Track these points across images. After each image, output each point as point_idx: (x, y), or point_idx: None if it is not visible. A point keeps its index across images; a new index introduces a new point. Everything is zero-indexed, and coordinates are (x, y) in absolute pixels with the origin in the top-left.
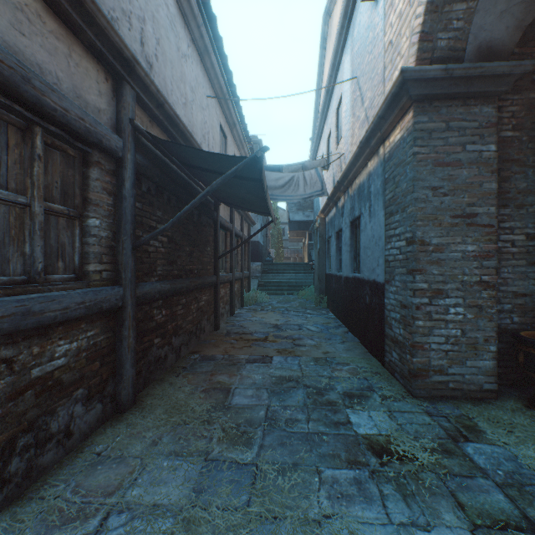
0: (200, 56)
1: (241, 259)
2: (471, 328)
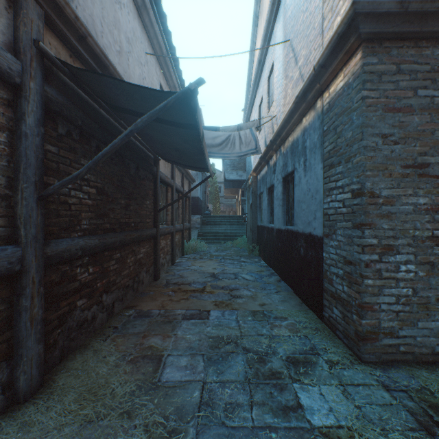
0: (137, 10)
1: (182, 212)
2: (422, 287)
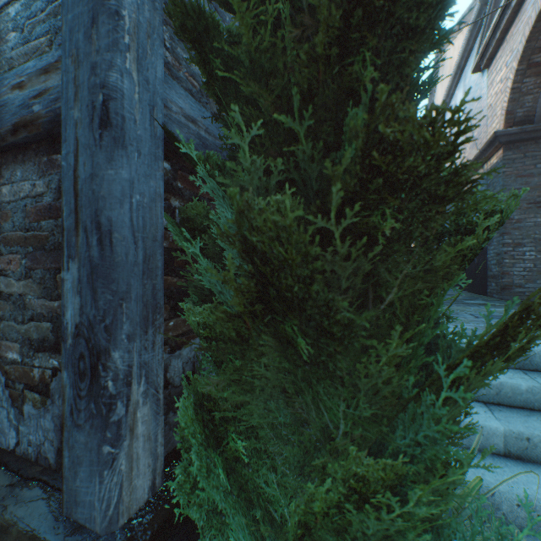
0: None
1: None
2: (539, 263)
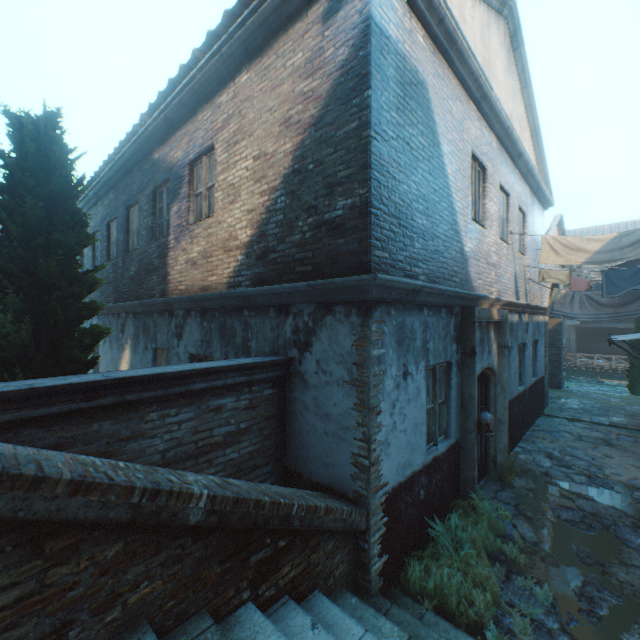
0: None
1: None
2: None
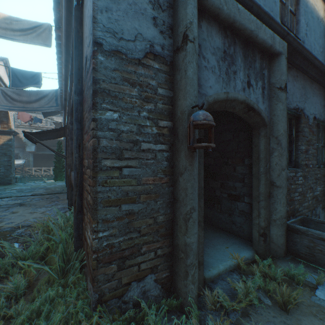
0: None
1: None
2: None
